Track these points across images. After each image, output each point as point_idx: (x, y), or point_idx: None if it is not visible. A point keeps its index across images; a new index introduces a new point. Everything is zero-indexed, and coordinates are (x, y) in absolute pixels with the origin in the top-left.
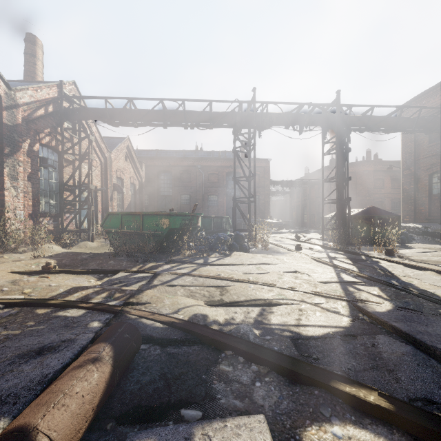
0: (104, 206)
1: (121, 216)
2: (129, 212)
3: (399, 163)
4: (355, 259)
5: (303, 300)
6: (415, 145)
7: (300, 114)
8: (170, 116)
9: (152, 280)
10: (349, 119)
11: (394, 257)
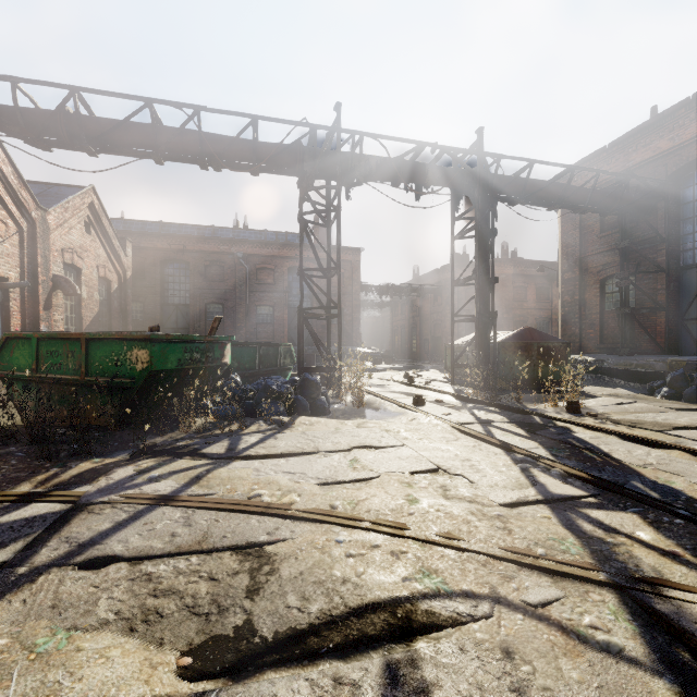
0: (28, 320)
1: (37, 341)
2: (54, 333)
3: (546, 265)
4: (526, 424)
5: (497, 595)
6: (581, 235)
7: (417, 162)
8: (169, 139)
9: (45, 537)
10: (496, 180)
11: (583, 416)
